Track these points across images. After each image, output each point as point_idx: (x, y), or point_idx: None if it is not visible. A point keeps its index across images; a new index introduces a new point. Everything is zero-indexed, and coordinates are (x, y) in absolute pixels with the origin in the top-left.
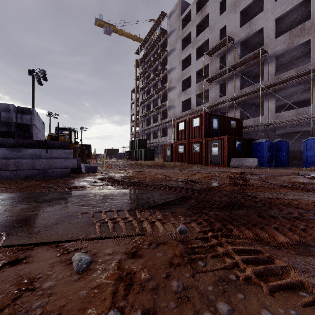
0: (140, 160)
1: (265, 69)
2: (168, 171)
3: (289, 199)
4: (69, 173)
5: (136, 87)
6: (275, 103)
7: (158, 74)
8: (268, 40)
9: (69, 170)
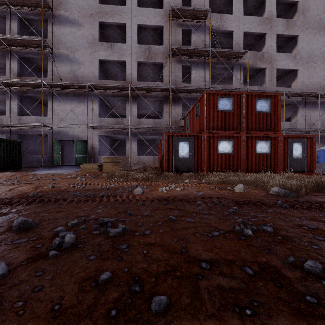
0: None
1: (235, 74)
2: None
3: None
4: None
5: None
6: None
7: None
8: (238, 47)
9: None
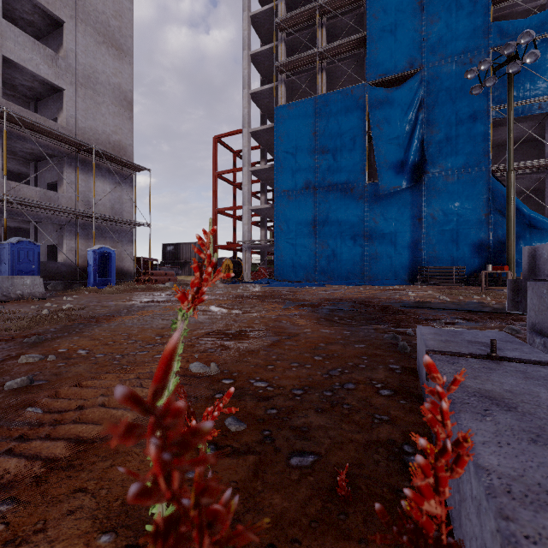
0: None
1: None
2: None
3: (320, 298)
4: None
5: None
6: None
7: None
8: None
9: None
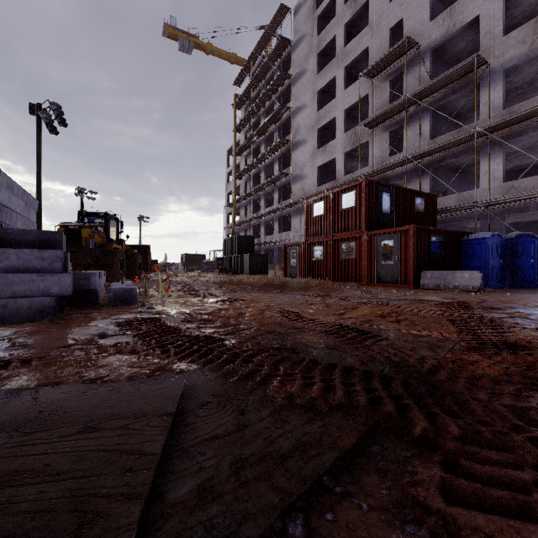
0: (241, 273)
1: (481, 96)
2: (294, 299)
3: None
4: (52, 307)
5: (235, 144)
6: (503, 163)
7: (275, 118)
8: (490, 39)
9: (50, 300)
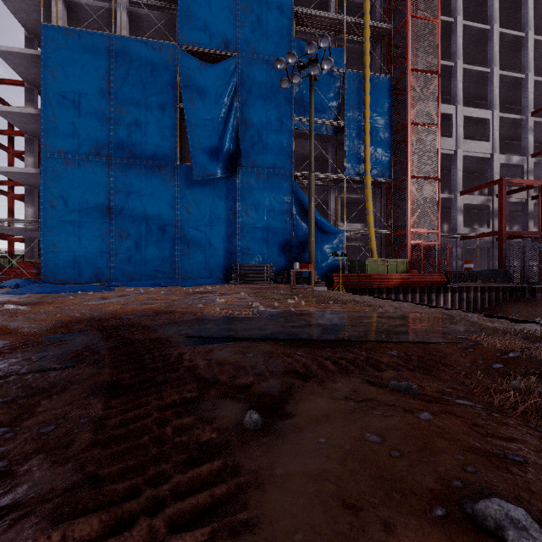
0: None
1: None
2: None
3: (60, 320)
4: None
5: None
6: None
7: None
8: None
9: None
